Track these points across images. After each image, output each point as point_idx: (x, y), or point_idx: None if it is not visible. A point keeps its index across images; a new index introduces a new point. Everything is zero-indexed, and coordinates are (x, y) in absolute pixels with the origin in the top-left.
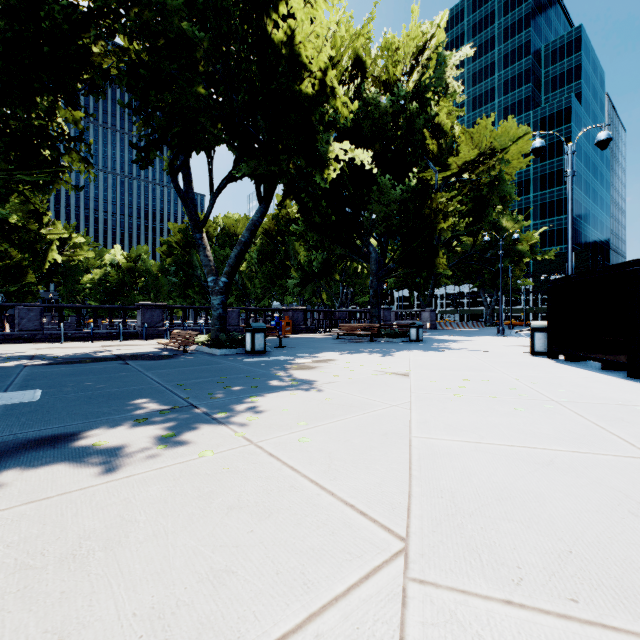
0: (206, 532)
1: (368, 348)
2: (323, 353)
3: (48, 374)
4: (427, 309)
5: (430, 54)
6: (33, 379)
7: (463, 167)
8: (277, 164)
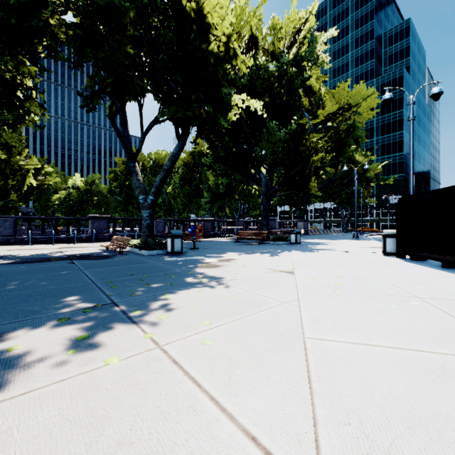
0: None
1: (260, 249)
2: (226, 253)
3: (5, 272)
4: (301, 220)
5: (305, 33)
6: None
7: (328, 117)
8: (191, 110)
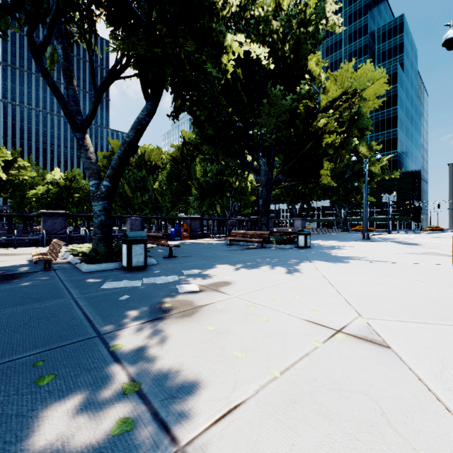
0: None
1: (264, 258)
2: (215, 267)
3: None
4: (299, 218)
5: None
6: None
7: (329, 104)
8: (161, 46)
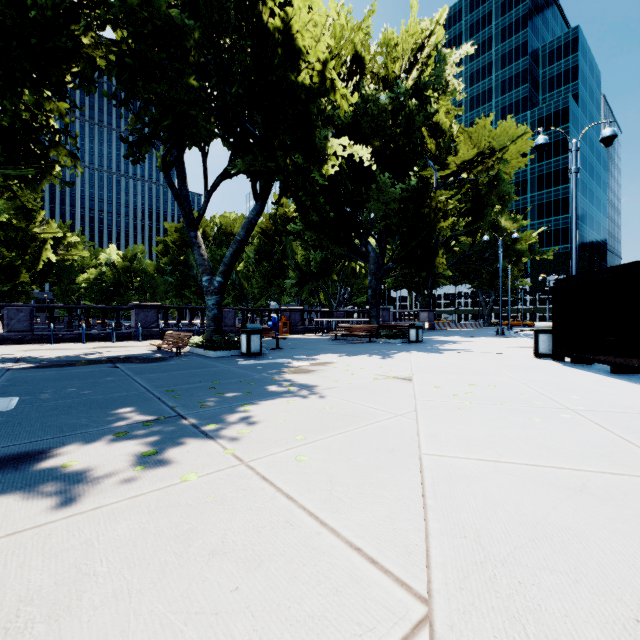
0: (179, 591)
1: (367, 350)
2: (321, 355)
3: (30, 379)
4: (425, 309)
5: (429, 51)
6: (13, 385)
7: (462, 166)
8: (274, 160)
